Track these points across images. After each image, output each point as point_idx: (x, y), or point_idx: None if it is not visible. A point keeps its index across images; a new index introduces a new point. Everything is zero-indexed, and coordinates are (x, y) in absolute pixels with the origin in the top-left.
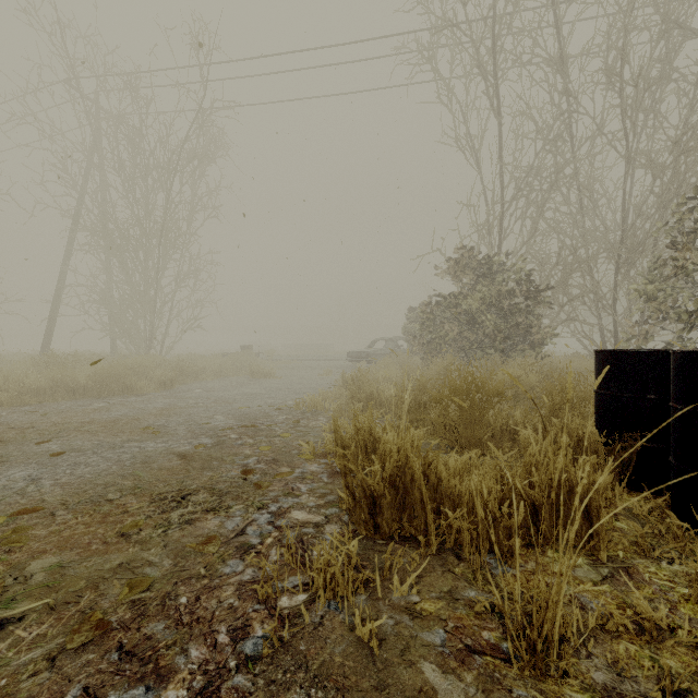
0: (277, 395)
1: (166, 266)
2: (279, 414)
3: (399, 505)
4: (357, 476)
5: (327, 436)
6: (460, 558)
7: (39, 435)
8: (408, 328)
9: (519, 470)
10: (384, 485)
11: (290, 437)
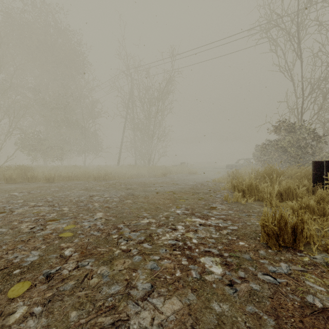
0: (203, 179)
1: (155, 133)
2: (208, 183)
3: (249, 193)
4: (239, 186)
5: (228, 185)
6: (262, 201)
7: (150, 184)
8: (255, 154)
9: (277, 186)
10: (246, 188)
11: (215, 187)
